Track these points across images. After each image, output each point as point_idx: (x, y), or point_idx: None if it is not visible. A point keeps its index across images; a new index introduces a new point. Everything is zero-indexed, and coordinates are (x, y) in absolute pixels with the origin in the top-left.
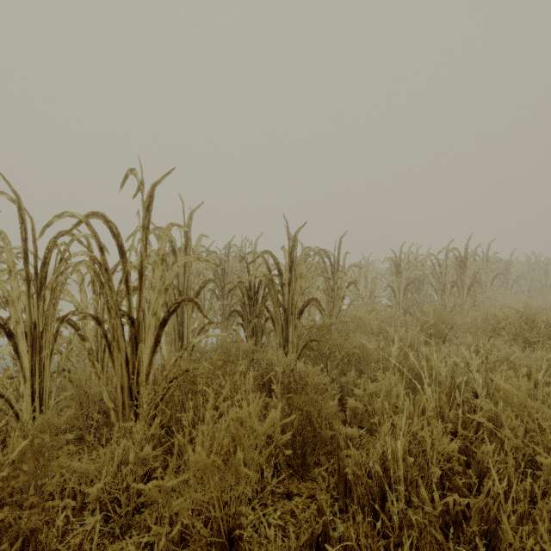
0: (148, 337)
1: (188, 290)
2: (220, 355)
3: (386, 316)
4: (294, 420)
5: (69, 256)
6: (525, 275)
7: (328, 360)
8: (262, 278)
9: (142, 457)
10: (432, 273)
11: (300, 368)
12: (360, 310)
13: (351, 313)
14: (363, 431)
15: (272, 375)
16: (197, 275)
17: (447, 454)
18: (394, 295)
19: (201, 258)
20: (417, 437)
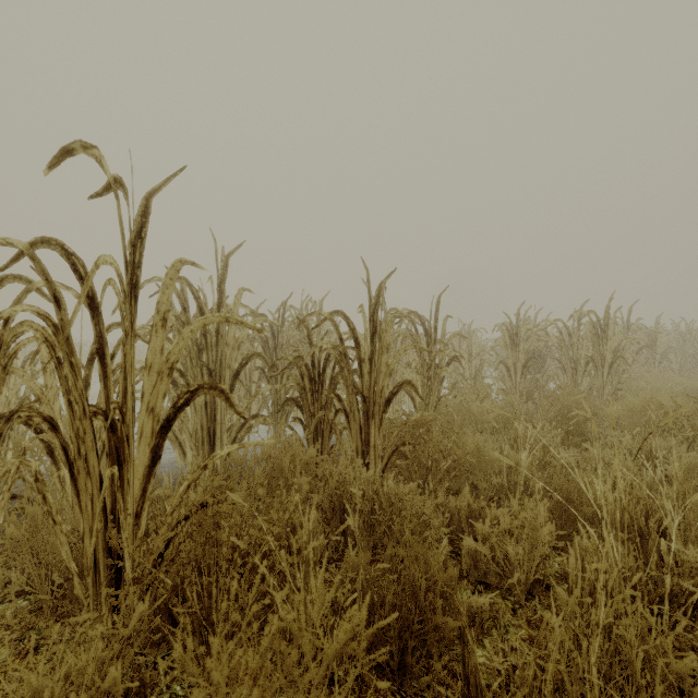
0: (140, 449)
1: (221, 369)
2: (267, 468)
3: (503, 405)
4: (388, 596)
5: (2, 314)
6: (675, 349)
7: (427, 472)
8: (330, 351)
9: (104, 690)
10: (560, 345)
11: (388, 487)
12: (468, 396)
13: (455, 401)
14: (490, 592)
15: (346, 499)
16: (236, 348)
17: (667, 668)
18: (509, 375)
19: (230, 318)
20: (612, 636)
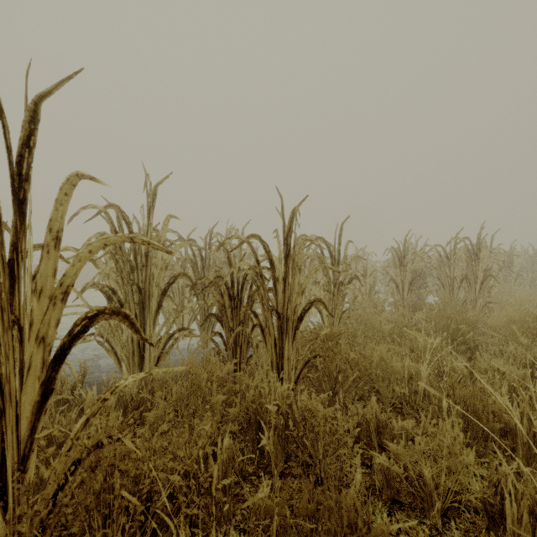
0: (28, 383)
1: (150, 287)
2: (185, 384)
3: (397, 317)
4: None
5: None
6: (527, 268)
7: (336, 381)
8: (247, 272)
9: None
10: (439, 265)
11: (301, 402)
12: (367, 310)
13: (357, 314)
14: (405, 514)
15: (261, 412)
16: (164, 268)
17: None
18: (398, 290)
19: (135, 237)
20: None
